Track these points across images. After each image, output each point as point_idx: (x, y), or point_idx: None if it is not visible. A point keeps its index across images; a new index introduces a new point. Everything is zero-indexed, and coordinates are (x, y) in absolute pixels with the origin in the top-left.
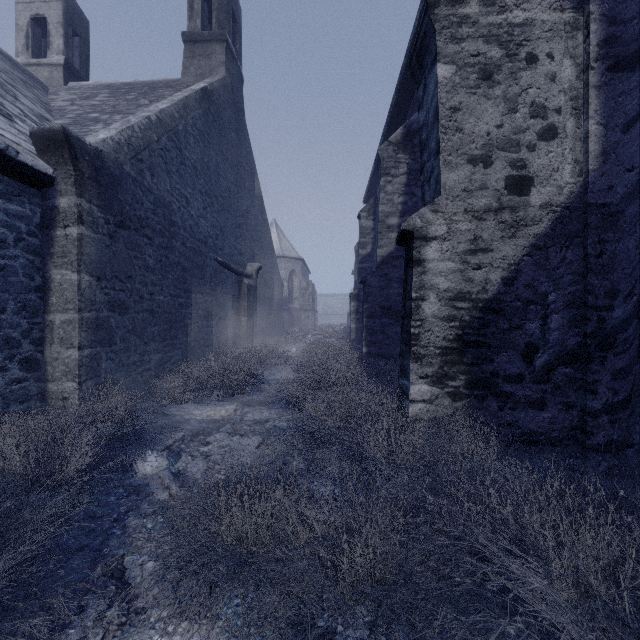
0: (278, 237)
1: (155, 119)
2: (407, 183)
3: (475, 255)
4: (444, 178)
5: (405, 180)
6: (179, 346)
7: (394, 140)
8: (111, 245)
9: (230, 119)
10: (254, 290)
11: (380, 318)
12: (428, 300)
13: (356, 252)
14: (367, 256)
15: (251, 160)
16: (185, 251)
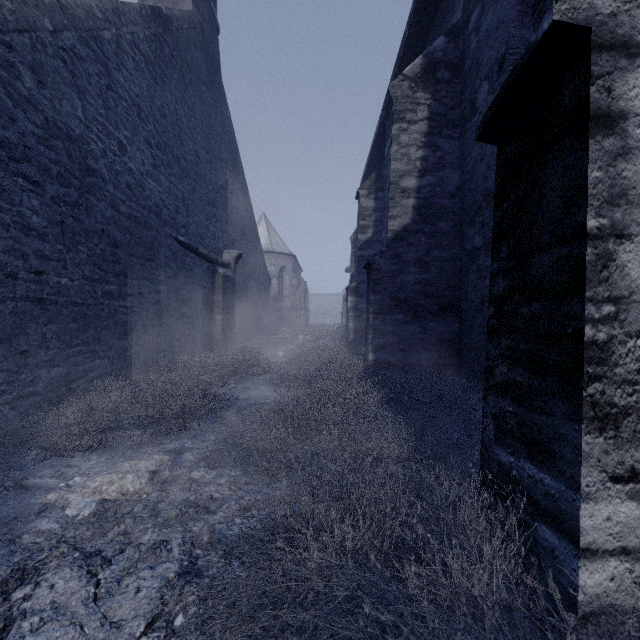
0: (267, 231)
1: None
2: (428, 132)
3: None
4: None
5: (425, 128)
6: (105, 354)
7: (411, 73)
8: None
9: (199, 67)
10: (232, 282)
11: (392, 314)
12: (638, 238)
13: (352, 242)
14: (367, 242)
15: (229, 128)
16: (117, 217)
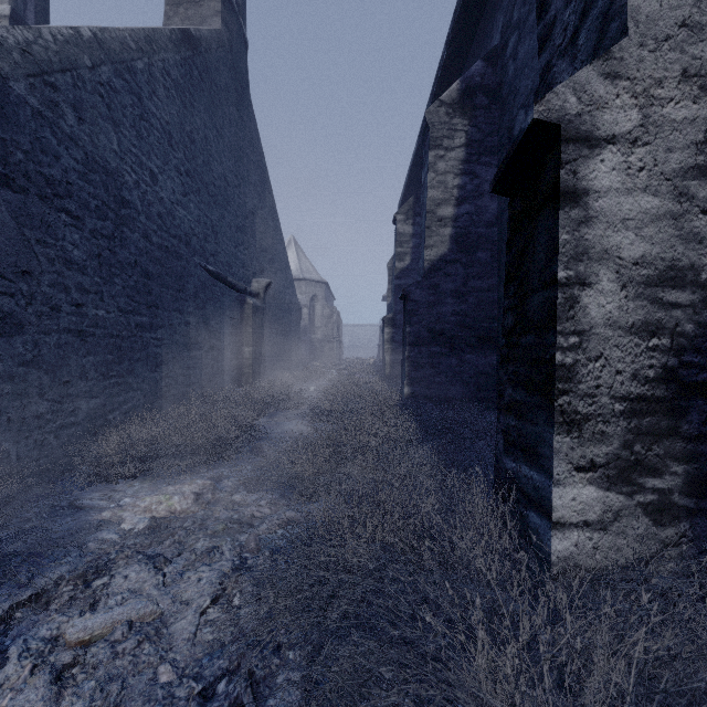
0: (297, 257)
1: (89, 36)
2: (466, 159)
3: None
4: None
5: (463, 155)
6: (138, 386)
7: (448, 99)
8: None
9: (228, 87)
10: (261, 313)
11: (428, 346)
12: (596, 285)
13: (389, 270)
14: (405, 270)
15: (258, 149)
16: (149, 248)
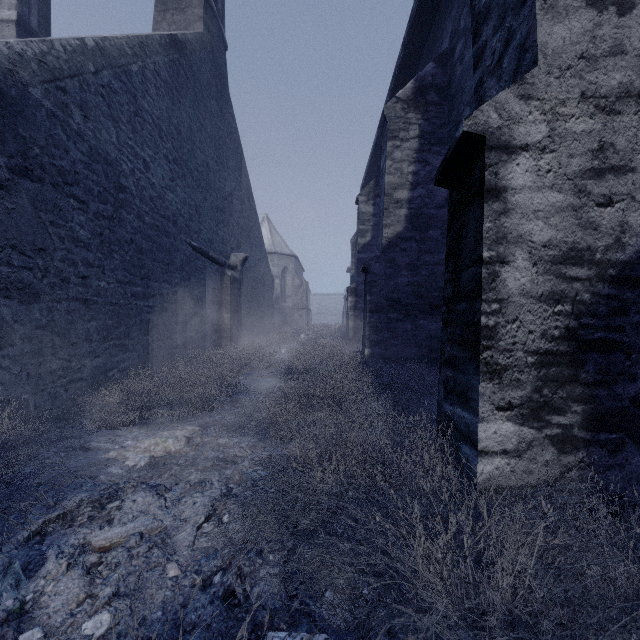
0: (270, 233)
1: (93, 45)
2: (419, 148)
3: (601, 179)
4: (543, 34)
5: (417, 145)
6: (133, 347)
7: (403, 96)
8: (2, 199)
9: (209, 84)
10: (239, 283)
11: (386, 313)
12: (513, 263)
13: (353, 245)
14: (366, 245)
15: (236, 137)
16: (142, 227)
